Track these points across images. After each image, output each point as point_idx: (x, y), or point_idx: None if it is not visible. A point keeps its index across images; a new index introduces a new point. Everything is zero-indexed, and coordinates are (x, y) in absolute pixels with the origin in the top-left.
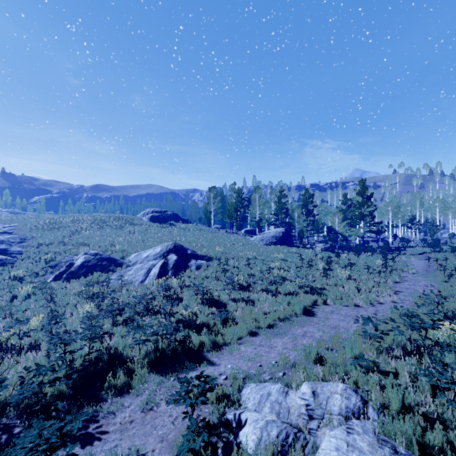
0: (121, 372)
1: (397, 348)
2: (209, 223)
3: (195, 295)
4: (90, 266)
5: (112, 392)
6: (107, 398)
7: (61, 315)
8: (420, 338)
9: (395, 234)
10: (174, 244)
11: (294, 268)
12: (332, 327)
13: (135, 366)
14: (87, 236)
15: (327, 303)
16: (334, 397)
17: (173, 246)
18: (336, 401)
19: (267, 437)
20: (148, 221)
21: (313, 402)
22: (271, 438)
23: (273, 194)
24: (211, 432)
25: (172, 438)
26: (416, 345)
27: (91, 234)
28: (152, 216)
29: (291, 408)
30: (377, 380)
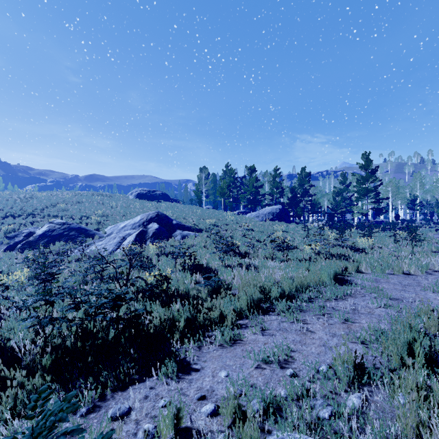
0: None
1: None
2: (199, 202)
3: (173, 258)
4: (54, 235)
5: None
6: None
7: None
8: None
9: (397, 215)
10: (157, 213)
11: (300, 238)
12: (395, 299)
13: (18, 374)
14: (63, 209)
15: (361, 270)
16: None
17: (155, 215)
18: None
19: None
20: (134, 198)
21: None
22: None
23: (267, 177)
24: None
25: None
26: None
27: (67, 208)
28: (139, 193)
29: None
30: None
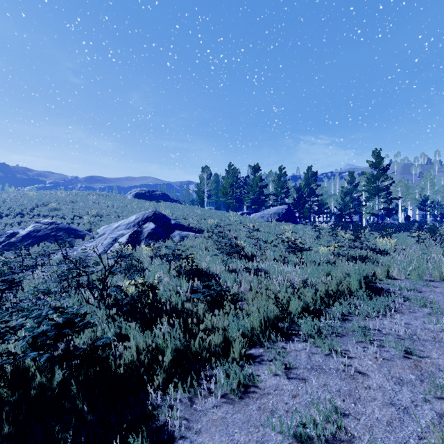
0: None
1: None
2: (201, 202)
3: (165, 261)
4: (40, 236)
5: None
6: None
7: None
8: None
9: (407, 216)
10: (154, 212)
11: (311, 239)
12: None
13: None
14: (55, 209)
15: (392, 276)
16: None
17: (152, 214)
18: None
19: None
20: (132, 198)
21: None
22: None
23: (271, 177)
24: None
25: None
26: None
27: (59, 207)
28: (137, 193)
29: None
30: None
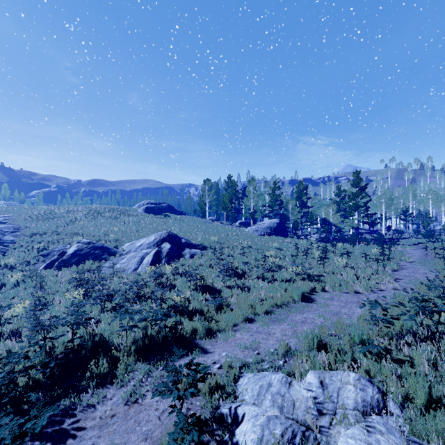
0: (105, 360)
1: (407, 335)
2: (203, 214)
3: (188, 281)
4: (83, 254)
5: (94, 382)
6: (88, 389)
7: (49, 303)
8: (431, 324)
9: (388, 226)
10: (168, 233)
11: (290, 256)
12: (333, 313)
13: (121, 354)
14: (82, 226)
15: (325, 290)
16: (347, 389)
17: (167, 235)
18: (350, 393)
19: (269, 436)
20: (143, 213)
21: (321, 394)
22: (275, 438)
23: (268, 187)
24: (203, 429)
25: (158, 436)
26: (430, 331)
27: (85, 224)
28: (147, 207)
29: (296, 401)
30: (392, 368)
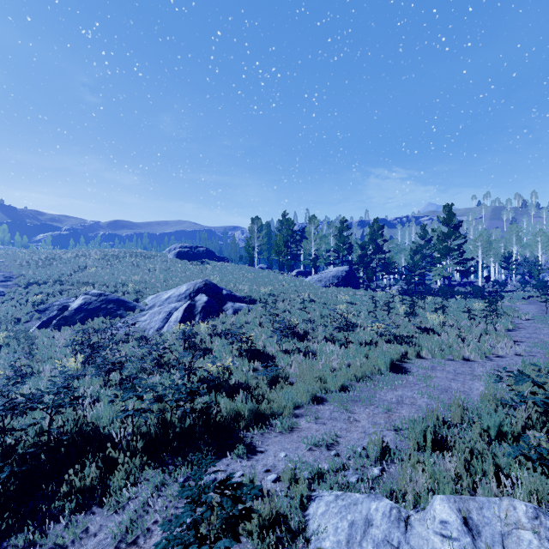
0: (93, 466)
1: None
2: (251, 261)
3: (229, 344)
4: (91, 309)
5: (72, 503)
6: (61, 515)
7: (34, 374)
8: None
9: (487, 276)
10: (205, 282)
11: (366, 312)
12: (441, 390)
13: (121, 455)
14: (94, 274)
15: (421, 356)
16: (522, 540)
17: (203, 285)
18: None
19: None
20: (174, 258)
21: (471, 547)
22: None
23: (332, 228)
24: None
25: None
26: None
27: (98, 272)
28: (180, 251)
29: None
30: None
